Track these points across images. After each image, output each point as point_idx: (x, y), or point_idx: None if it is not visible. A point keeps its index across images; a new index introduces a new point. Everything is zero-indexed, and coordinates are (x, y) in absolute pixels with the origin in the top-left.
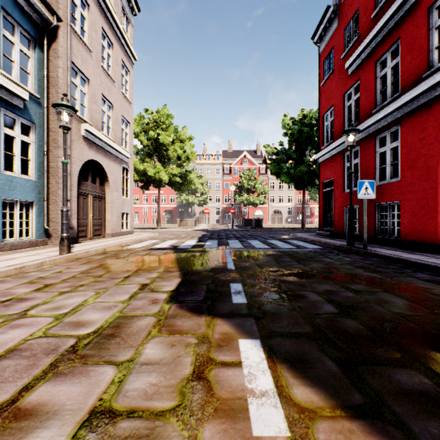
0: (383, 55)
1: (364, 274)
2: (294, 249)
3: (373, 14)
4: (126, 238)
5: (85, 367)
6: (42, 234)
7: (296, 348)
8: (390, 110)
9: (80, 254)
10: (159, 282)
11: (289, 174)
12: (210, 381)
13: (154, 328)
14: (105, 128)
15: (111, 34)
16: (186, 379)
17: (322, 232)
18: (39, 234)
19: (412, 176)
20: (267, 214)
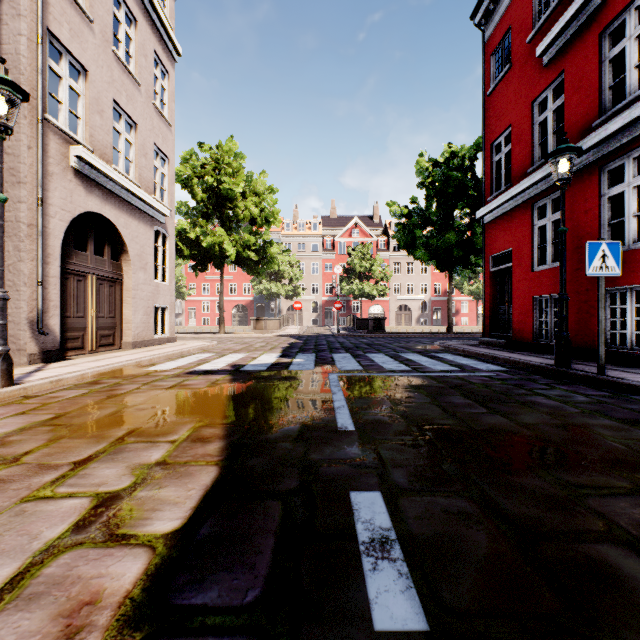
0: (617, 18)
1: None
2: (458, 374)
3: None
4: (155, 351)
5: None
6: None
7: None
8: (637, 112)
9: (36, 387)
10: (152, 488)
11: (428, 246)
12: None
13: None
14: (121, 160)
15: (132, 0)
16: None
17: (490, 340)
18: None
19: None
20: (388, 312)
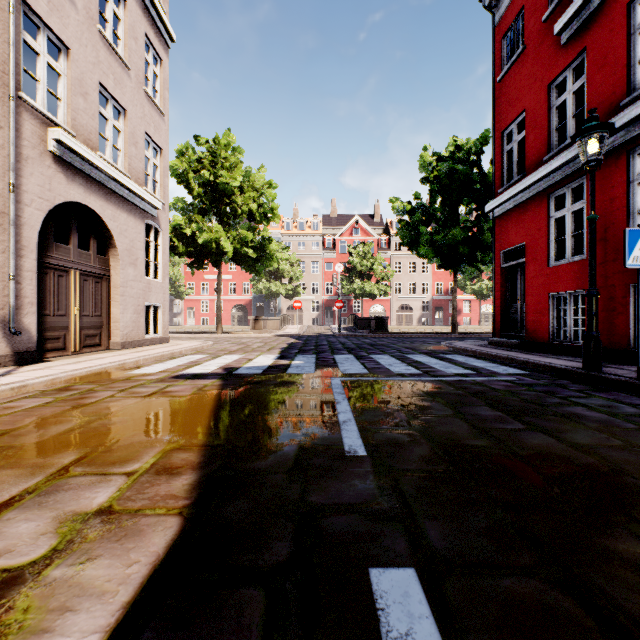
0: None
1: None
2: (476, 378)
3: None
4: (144, 352)
5: None
6: None
7: None
8: None
9: None
10: (75, 562)
11: (432, 243)
12: None
13: None
14: (108, 148)
15: None
16: None
17: (501, 340)
18: None
19: None
20: (390, 311)
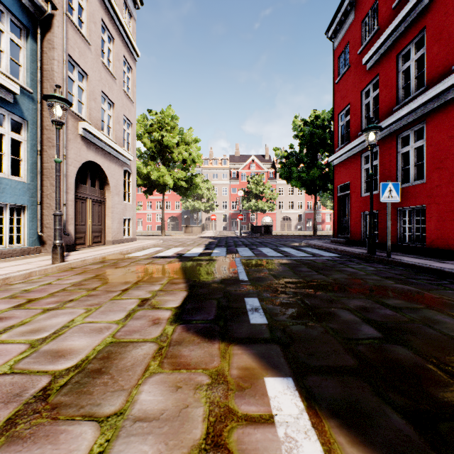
0: (406, 47)
1: (396, 286)
2: (310, 258)
3: (395, 3)
4: (127, 246)
5: (54, 425)
6: (35, 241)
7: (343, 392)
8: (414, 106)
9: (75, 263)
10: (161, 297)
11: (300, 178)
12: (231, 453)
13: (153, 361)
14: (105, 127)
15: (111, 27)
16: (197, 447)
17: (336, 239)
18: (32, 241)
19: (439, 177)
20: (275, 221)
